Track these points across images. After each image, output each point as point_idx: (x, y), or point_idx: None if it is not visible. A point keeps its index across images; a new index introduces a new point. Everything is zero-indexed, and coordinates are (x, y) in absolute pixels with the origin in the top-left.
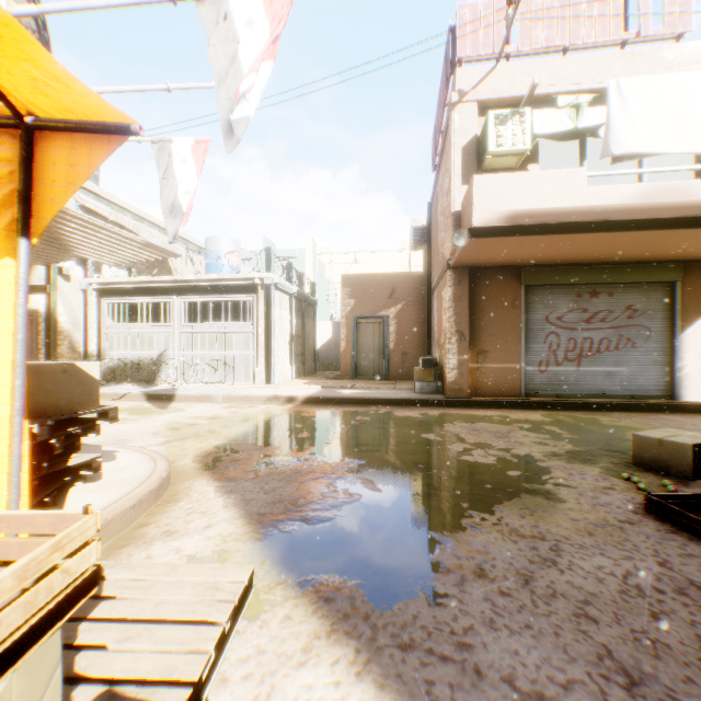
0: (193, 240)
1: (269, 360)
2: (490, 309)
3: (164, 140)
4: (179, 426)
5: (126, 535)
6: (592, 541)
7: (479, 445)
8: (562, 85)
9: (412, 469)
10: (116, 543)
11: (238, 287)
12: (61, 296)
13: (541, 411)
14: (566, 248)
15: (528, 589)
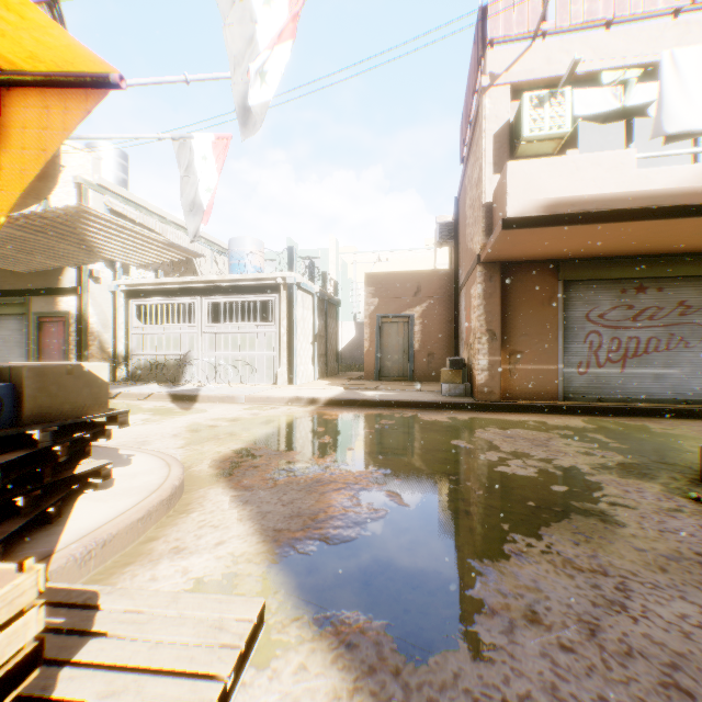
0: (217, 241)
1: (292, 361)
2: (523, 306)
3: (185, 137)
4: (199, 428)
5: (132, 550)
6: (666, 579)
7: (515, 454)
8: (605, 62)
9: (443, 481)
10: (121, 560)
11: (260, 287)
12: (91, 298)
13: (581, 416)
14: (611, 238)
15: (595, 643)
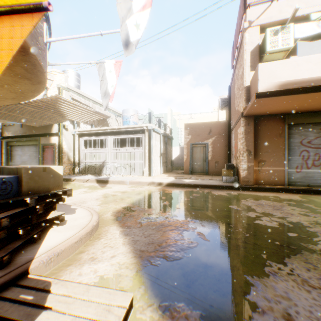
0: (117, 111)
1: (150, 165)
2: (265, 138)
3: (101, 62)
4: (108, 196)
5: (72, 257)
6: None
7: (264, 214)
8: (312, 9)
9: (226, 227)
10: (66, 263)
11: (136, 131)
12: (64, 137)
13: (298, 194)
14: (316, 101)
15: None
